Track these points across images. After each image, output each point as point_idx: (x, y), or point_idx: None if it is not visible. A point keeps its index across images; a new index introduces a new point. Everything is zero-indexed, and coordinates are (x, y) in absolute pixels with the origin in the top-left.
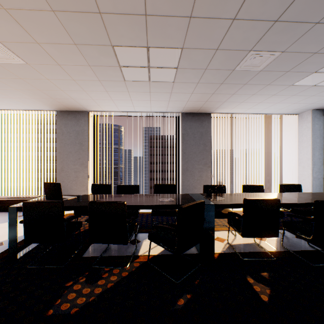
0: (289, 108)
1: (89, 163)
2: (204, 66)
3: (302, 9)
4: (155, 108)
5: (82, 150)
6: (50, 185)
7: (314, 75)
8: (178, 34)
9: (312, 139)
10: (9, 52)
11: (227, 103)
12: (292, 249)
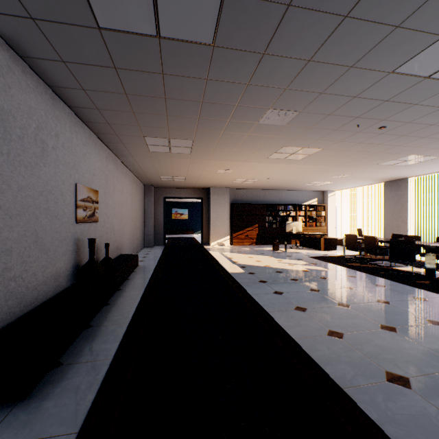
0: None
1: (408, 220)
2: None
3: None
4: None
5: (402, 210)
6: (358, 230)
7: None
8: (399, 155)
9: None
10: (344, 175)
11: None
12: None
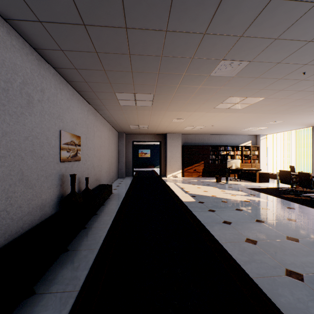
0: None
1: None
2: None
3: None
4: None
5: None
6: (291, 166)
7: None
8: None
9: None
10: (277, 121)
11: None
12: None
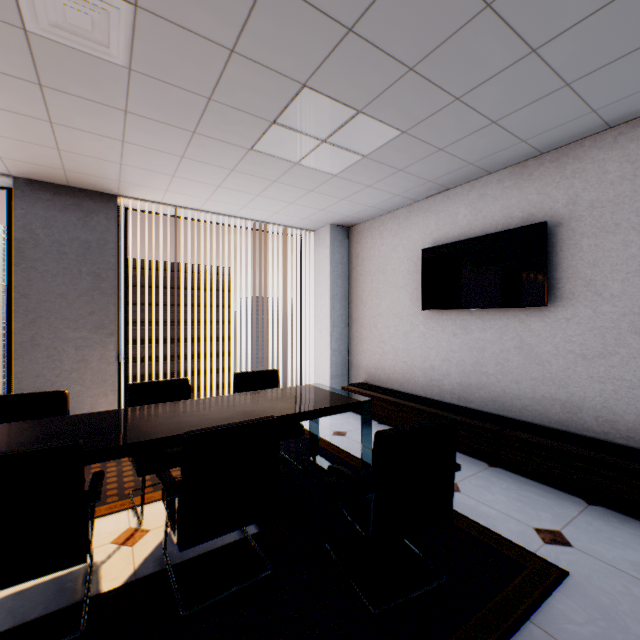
0: (292, 214)
1: None
2: None
3: None
4: None
5: None
6: None
7: (278, 131)
8: None
9: (331, 279)
10: None
11: (132, 169)
12: (186, 555)
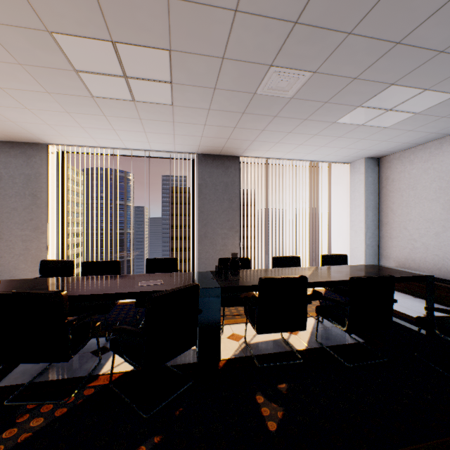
0: (338, 154)
1: (49, 226)
2: (212, 84)
3: (327, 8)
4: (156, 145)
5: (36, 206)
6: None
7: (359, 110)
8: (157, 25)
9: (365, 196)
10: None
11: (257, 142)
12: (328, 343)
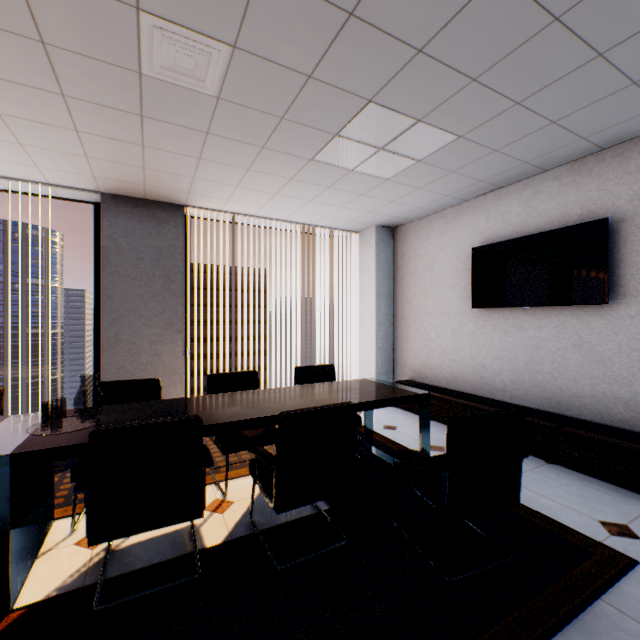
0: (339, 217)
1: None
2: (28, 28)
3: None
4: None
5: None
6: None
7: (339, 142)
8: None
9: (376, 279)
10: None
11: (202, 182)
12: (269, 523)
